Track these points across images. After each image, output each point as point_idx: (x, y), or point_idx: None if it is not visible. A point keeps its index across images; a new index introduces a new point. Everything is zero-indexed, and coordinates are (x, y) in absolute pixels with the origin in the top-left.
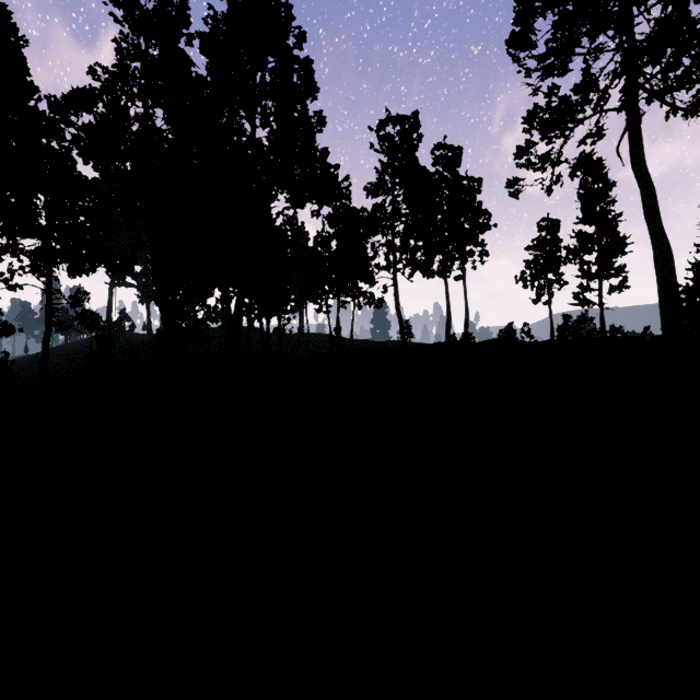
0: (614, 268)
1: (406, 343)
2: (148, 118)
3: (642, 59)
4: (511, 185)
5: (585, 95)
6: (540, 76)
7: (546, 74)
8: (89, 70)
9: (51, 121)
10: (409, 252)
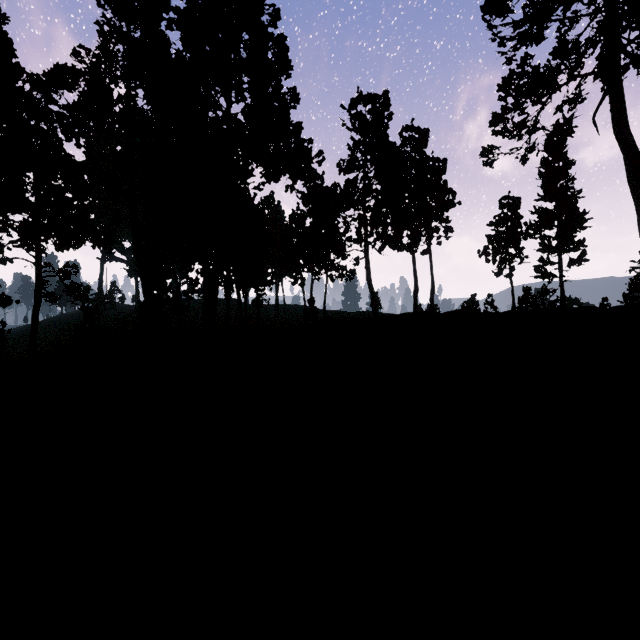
0: (574, 242)
1: (377, 314)
2: (129, 98)
3: (621, 24)
4: (485, 154)
5: (565, 58)
6: (514, 45)
7: (522, 41)
8: (73, 52)
9: (33, 98)
10: (380, 225)
